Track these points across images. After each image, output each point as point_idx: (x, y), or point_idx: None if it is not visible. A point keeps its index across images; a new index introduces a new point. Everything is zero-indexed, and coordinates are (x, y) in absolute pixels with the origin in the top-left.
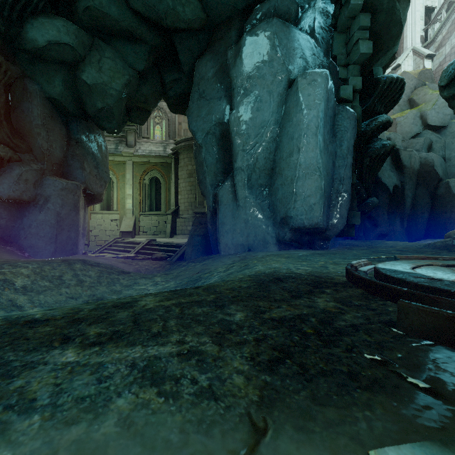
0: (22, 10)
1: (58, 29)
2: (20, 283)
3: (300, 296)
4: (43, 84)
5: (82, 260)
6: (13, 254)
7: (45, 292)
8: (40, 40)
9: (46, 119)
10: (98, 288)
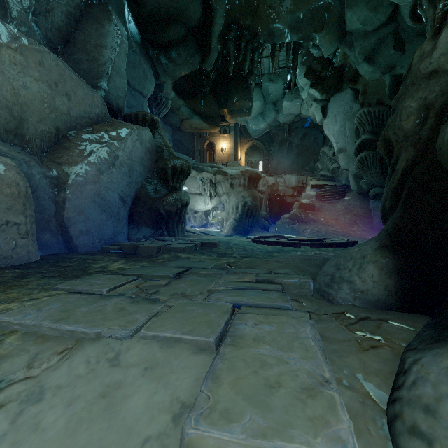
0: (383, 121)
1: None
2: None
3: None
4: None
5: None
6: None
7: None
8: None
9: None
10: None
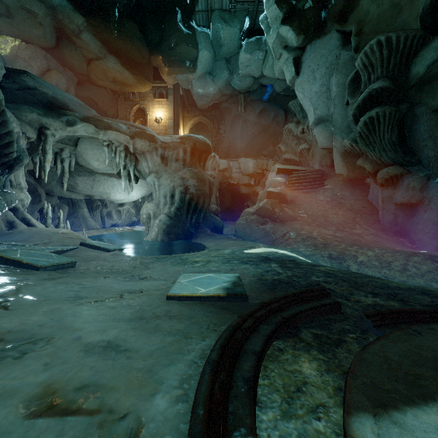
0: (407, 59)
1: (435, 49)
2: (361, 259)
3: (375, 294)
4: (428, 102)
5: (432, 256)
6: (399, 244)
7: (371, 268)
8: (421, 70)
9: (432, 130)
10: (415, 278)
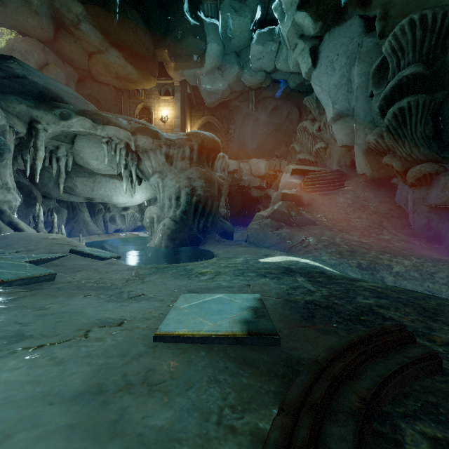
0: (444, 40)
1: None
2: (397, 269)
3: None
4: None
5: None
6: (435, 251)
7: (410, 280)
8: None
9: None
10: None
